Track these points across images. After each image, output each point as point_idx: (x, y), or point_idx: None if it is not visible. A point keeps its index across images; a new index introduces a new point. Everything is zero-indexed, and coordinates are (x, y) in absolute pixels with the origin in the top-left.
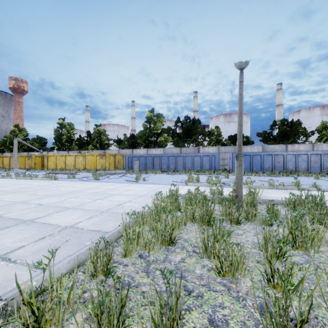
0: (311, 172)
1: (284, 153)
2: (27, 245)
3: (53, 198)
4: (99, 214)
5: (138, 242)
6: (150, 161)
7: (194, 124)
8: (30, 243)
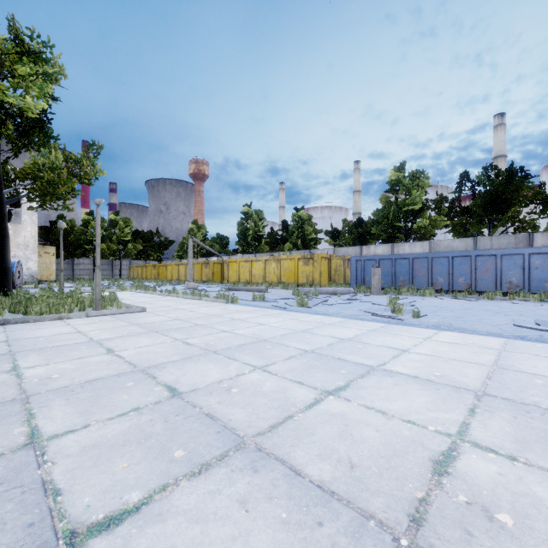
0: None
1: None
2: None
3: (212, 364)
4: None
5: None
6: (404, 268)
7: (511, 181)
8: None
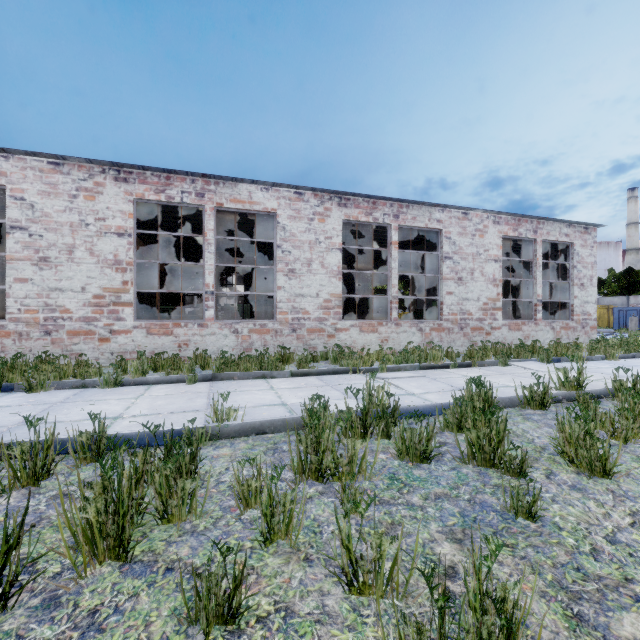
0: None
1: None
2: None
3: None
4: None
5: None
6: None
7: None
8: None
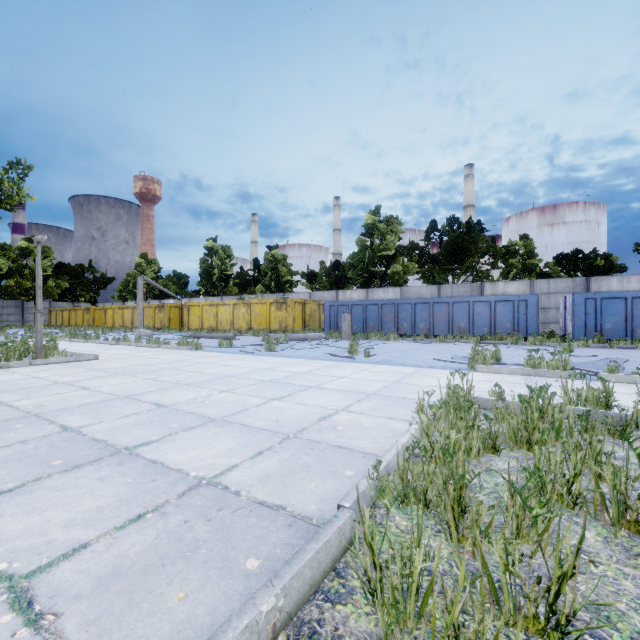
0: None
1: None
2: (94, 544)
3: (186, 391)
4: (278, 444)
5: (421, 610)
6: (374, 313)
7: (470, 234)
8: (103, 536)
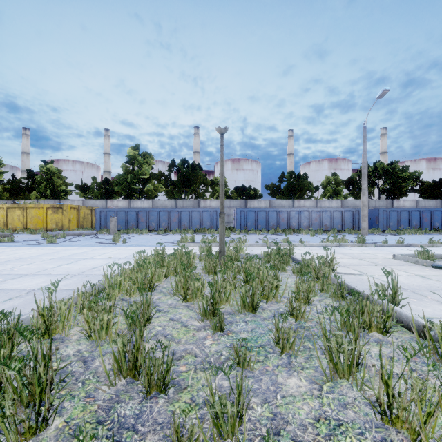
0: (311, 230)
1: (288, 209)
2: None
3: None
4: (70, 277)
5: (119, 290)
6: (133, 217)
7: (194, 170)
8: None
